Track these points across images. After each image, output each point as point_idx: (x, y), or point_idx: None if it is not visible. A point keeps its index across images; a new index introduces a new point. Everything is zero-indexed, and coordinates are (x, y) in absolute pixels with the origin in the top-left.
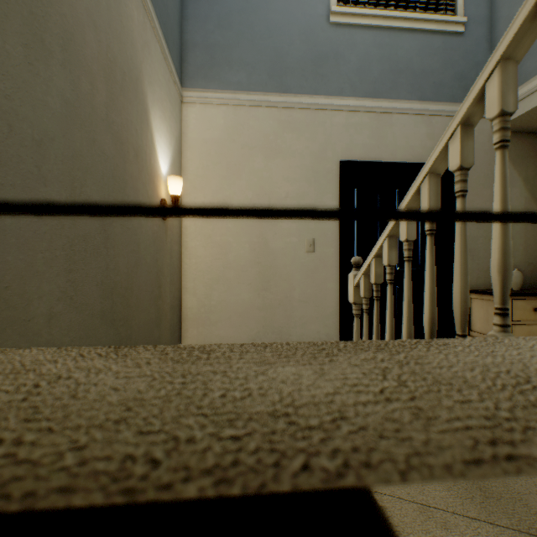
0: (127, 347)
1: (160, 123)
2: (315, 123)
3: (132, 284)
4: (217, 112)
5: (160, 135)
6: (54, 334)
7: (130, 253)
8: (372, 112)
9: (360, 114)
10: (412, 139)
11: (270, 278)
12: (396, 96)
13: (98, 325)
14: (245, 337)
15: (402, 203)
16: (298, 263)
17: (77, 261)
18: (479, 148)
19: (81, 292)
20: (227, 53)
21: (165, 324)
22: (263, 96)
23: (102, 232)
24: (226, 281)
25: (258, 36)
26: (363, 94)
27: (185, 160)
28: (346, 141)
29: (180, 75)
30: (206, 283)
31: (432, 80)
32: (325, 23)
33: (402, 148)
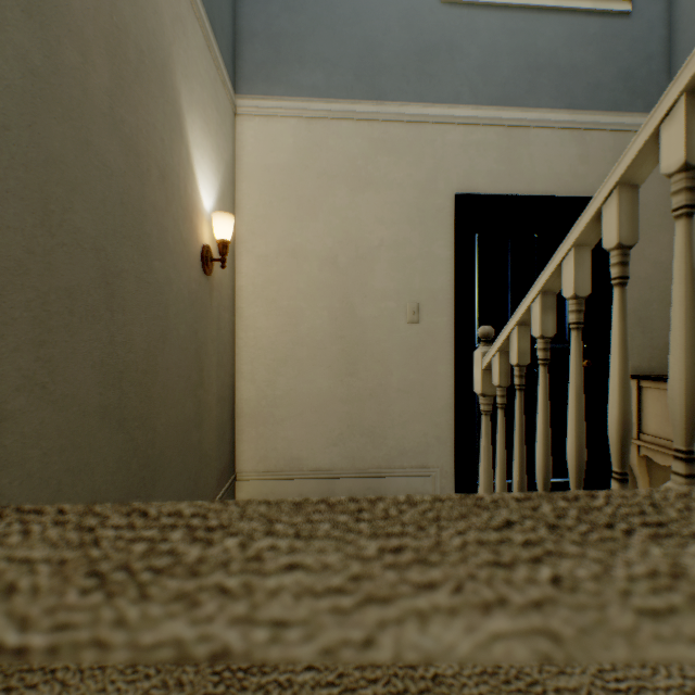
0: (17, 513)
1: (202, 138)
2: (420, 142)
3: (156, 365)
4: (284, 128)
5: (202, 154)
6: (8, 445)
7: (152, 320)
8: (500, 126)
9: (484, 129)
10: (557, 164)
11: (358, 358)
12: (534, 102)
13: (95, 427)
14: (323, 441)
15: (567, 238)
16: (396, 338)
17: (55, 328)
18: (653, 176)
19: (63, 377)
20: (298, 45)
21: (210, 423)
22: (347, 104)
23: (103, 286)
24: (296, 363)
25: (341, 21)
26: (488, 100)
27: (239, 195)
28: (463, 166)
29: (233, 77)
30: (269, 365)
31: (586, 80)
32: (435, 1)
33: (543, 177)
